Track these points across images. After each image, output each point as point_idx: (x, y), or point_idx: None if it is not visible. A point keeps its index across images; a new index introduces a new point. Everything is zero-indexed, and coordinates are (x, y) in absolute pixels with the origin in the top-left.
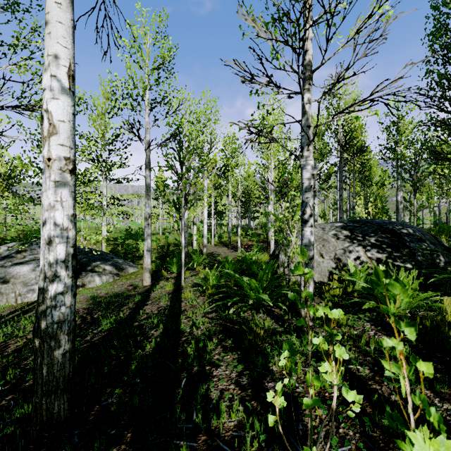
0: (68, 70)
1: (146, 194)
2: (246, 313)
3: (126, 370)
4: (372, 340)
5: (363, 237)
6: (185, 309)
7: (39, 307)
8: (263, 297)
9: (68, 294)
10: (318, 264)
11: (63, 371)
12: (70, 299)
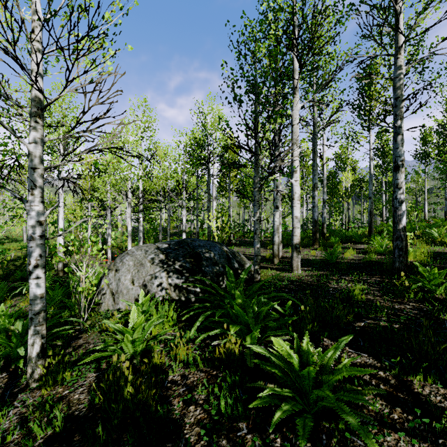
0: None
1: None
2: None
3: None
4: (56, 408)
5: (174, 262)
6: None
7: None
8: None
9: None
10: (127, 292)
11: None
12: None
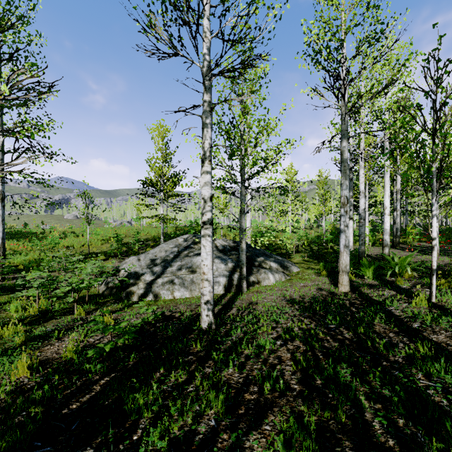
0: None
1: (342, 172)
2: None
3: None
4: None
5: None
6: None
7: None
8: None
9: None
10: None
11: None
12: None
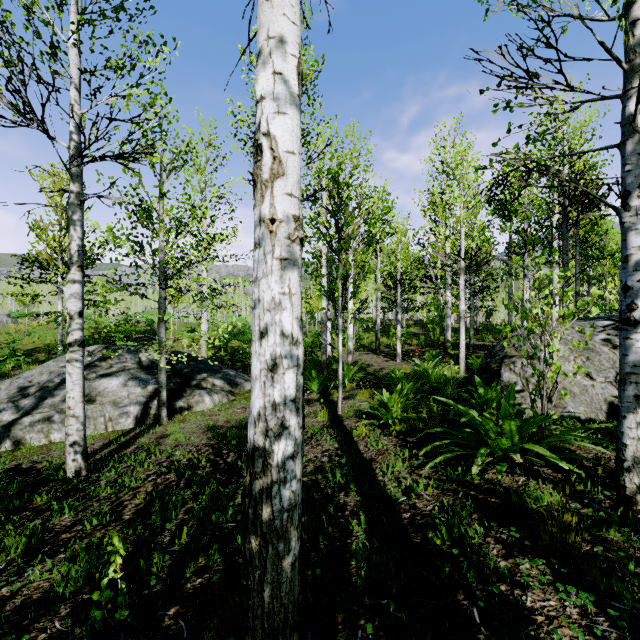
0: (296, 62)
1: None
2: (491, 472)
3: (344, 574)
4: None
5: None
6: (371, 456)
7: (255, 480)
8: (539, 450)
9: (298, 458)
10: (583, 390)
11: (292, 594)
12: (299, 465)
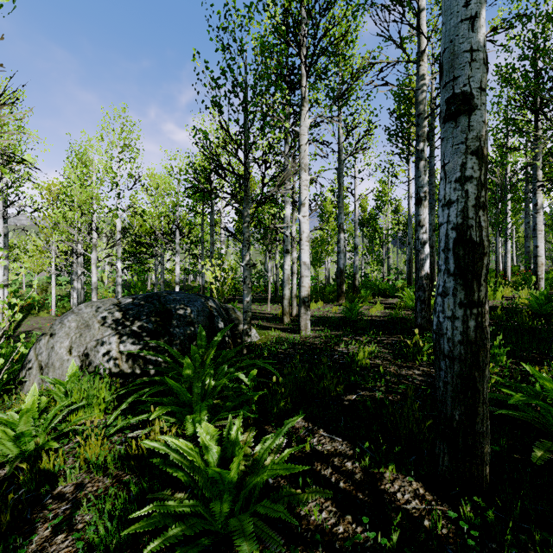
0: None
1: None
2: None
3: None
4: None
5: (133, 322)
6: None
7: None
8: None
9: None
10: (61, 364)
11: None
12: None
